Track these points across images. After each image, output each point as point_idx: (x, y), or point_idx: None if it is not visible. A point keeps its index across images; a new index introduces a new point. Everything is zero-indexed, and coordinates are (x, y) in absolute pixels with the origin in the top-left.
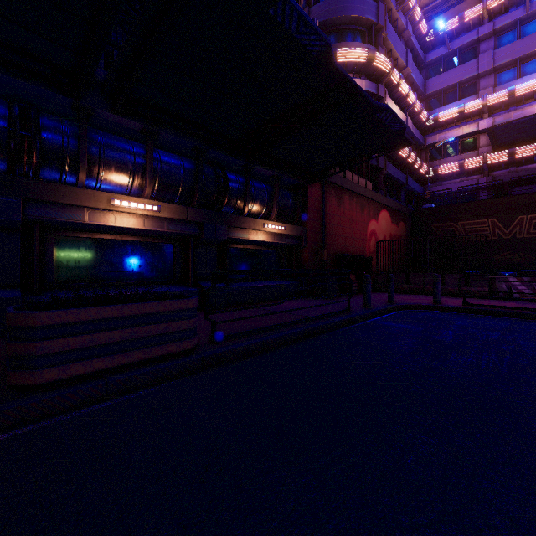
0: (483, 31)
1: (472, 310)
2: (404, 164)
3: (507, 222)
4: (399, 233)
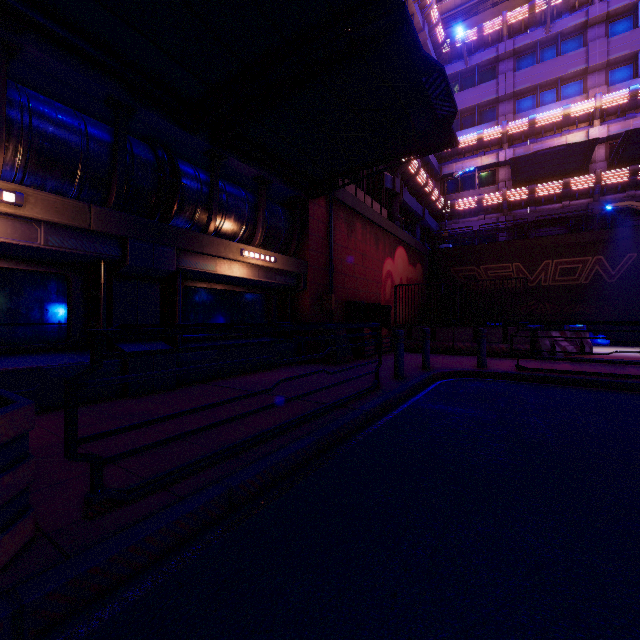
0: (503, 49)
1: (532, 377)
2: (420, 193)
3: (532, 267)
4: (416, 277)
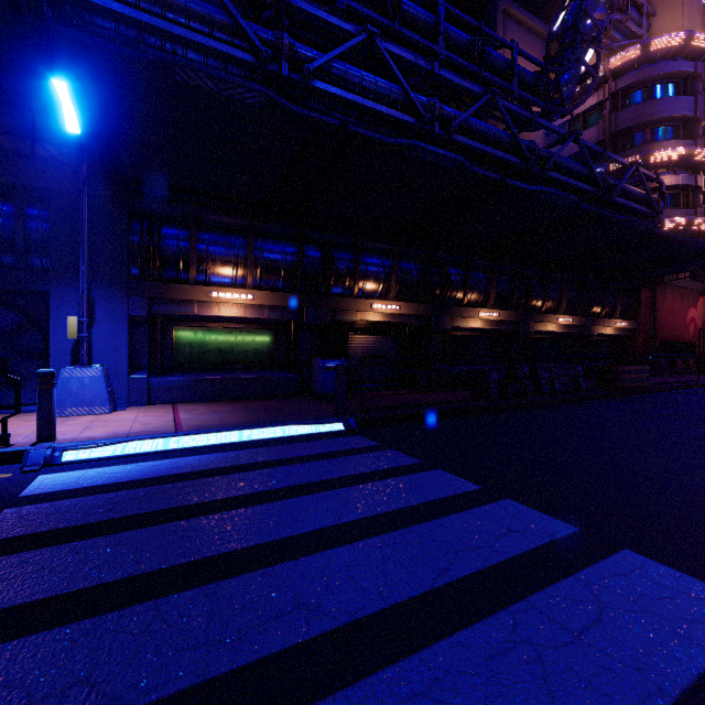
0: None
1: None
2: None
3: None
4: None
